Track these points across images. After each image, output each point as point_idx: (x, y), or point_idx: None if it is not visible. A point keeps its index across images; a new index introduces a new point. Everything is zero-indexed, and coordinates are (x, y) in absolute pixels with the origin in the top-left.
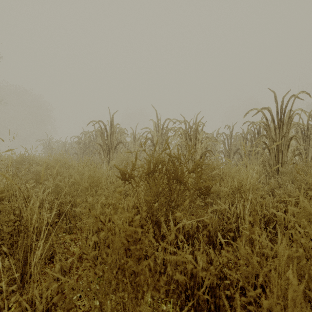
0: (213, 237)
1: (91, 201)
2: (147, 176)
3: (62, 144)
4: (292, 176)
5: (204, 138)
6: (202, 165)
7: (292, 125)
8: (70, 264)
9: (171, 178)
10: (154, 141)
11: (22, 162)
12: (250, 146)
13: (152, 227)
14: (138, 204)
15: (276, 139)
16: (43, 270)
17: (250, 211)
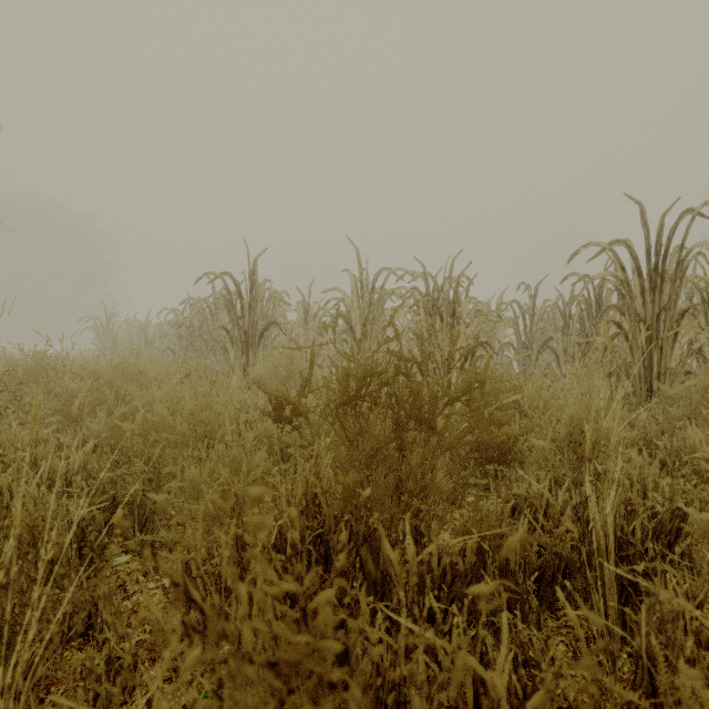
0: (516, 574)
1: (196, 476)
2: (341, 410)
3: (138, 328)
4: (687, 404)
5: (472, 313)
6: (483, 381)
7: (684, 281)
8: (138, 648)
9: (404, 416)
10: (352, 321)
11: (39, 371)
12: (580, 331)
13: (356, 551)
14: (318, 487)
15: (646, 316)
16: (57, 675)
17: (615, 505)
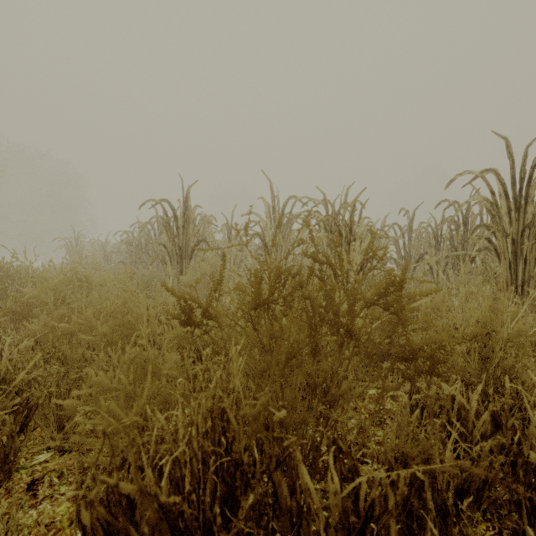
0: (443, 494)
1: (105, 381)
2: (254, 313)
3: (100, 246)
4: None
5: (364, 231)
6: (402, 283)
7: None
8: None
9: (318, 320)
10: (266, 239)
11: (6, 278)
12: (451, 247)
13: (269, 475)
14: (226, 402)
15: (512, 232)
16: None
17: None
